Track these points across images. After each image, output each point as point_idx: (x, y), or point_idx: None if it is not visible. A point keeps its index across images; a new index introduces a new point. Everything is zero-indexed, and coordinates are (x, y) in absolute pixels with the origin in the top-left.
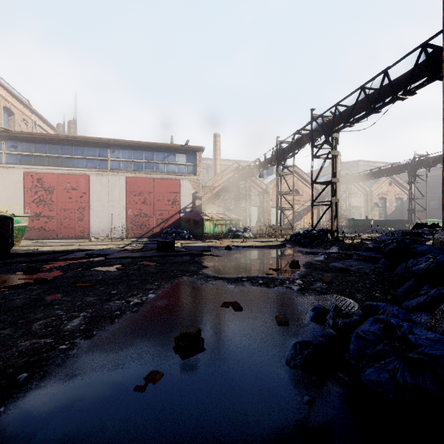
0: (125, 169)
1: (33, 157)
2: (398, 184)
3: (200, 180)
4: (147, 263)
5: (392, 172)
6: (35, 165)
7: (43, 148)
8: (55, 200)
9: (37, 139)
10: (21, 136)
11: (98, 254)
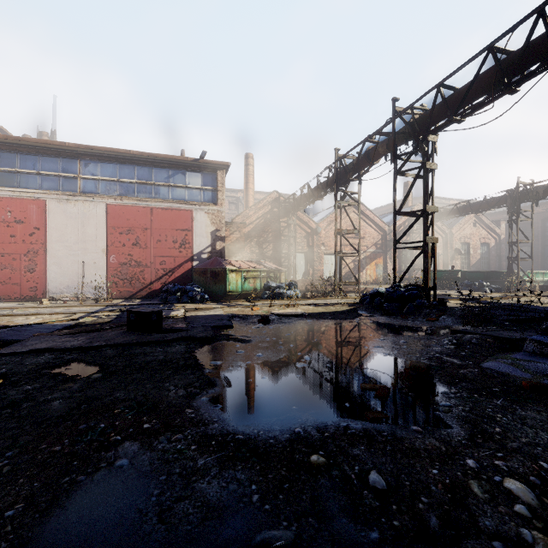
0: (105, 193)
1: None
2: (484, 225)
3: (222, 212)
4: (78, 368)
5: (485, 207)
6: None
7: None
8: None
9: None
10: None
11: None
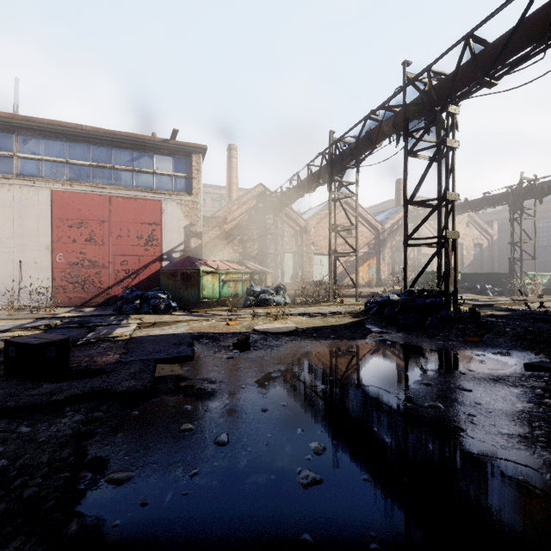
0: (50, 176)
1: None
2: (477, 225)
3: (198, 204)
4: None
5: (484, 204)
6: None
7: None
8: None
9: None
10: None
11: None
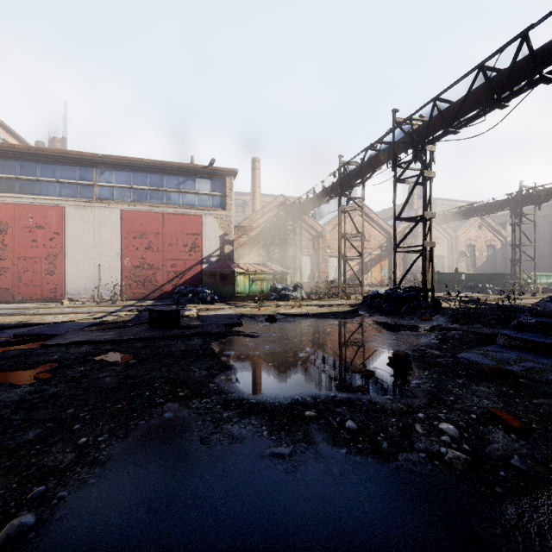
0: (120, 199)
1: None
2: (490, 227)
3: (230, 217)
4: (115, 356)
5: (488, 210)
6: None
7: None
8: (9, 243)
9: None
10: None
11: (37, 334)
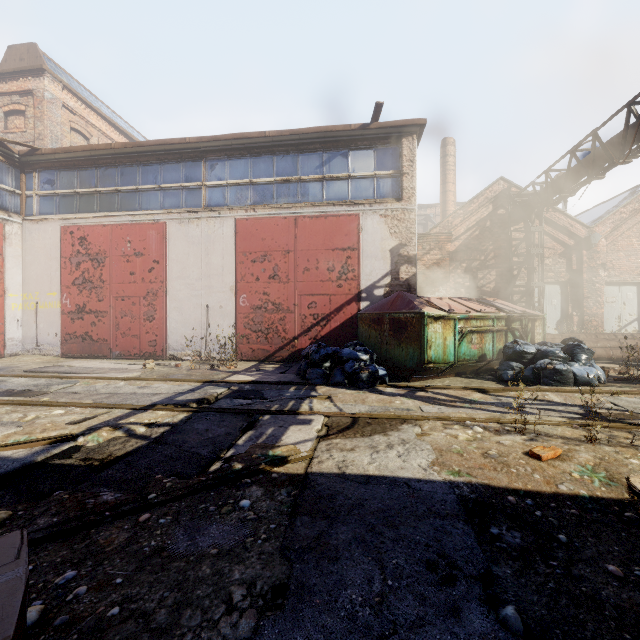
0: (234, 203)
1: (77, 196)
2: None
3: (411, 212)
4: None
5: None
6: (80, 212)
7: (91, 177)
8: (107, 278)
9: (81, 160)
10: (57, 158)
11: None
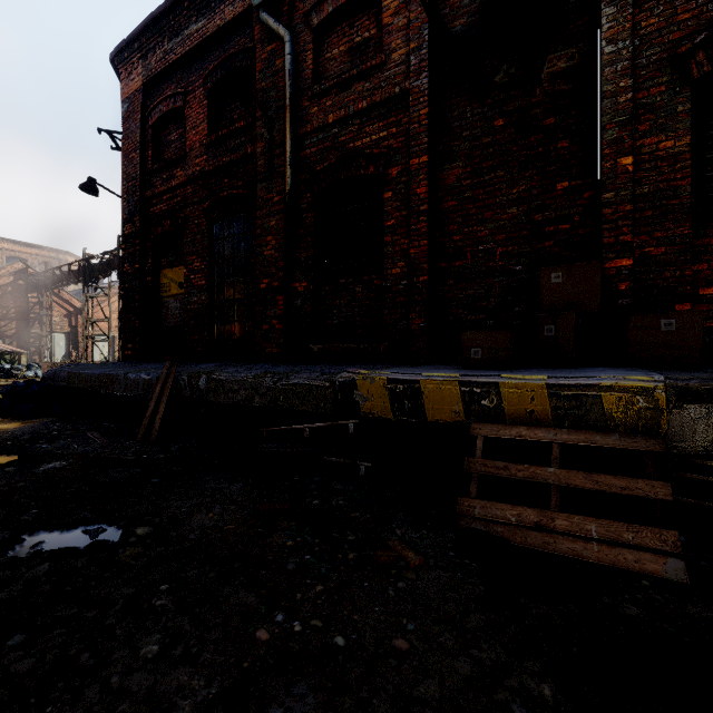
0: None
1: None
2: None
3: None
4: None
5: None
6: None
7: None
8: None
9: None
10: None
11: None
